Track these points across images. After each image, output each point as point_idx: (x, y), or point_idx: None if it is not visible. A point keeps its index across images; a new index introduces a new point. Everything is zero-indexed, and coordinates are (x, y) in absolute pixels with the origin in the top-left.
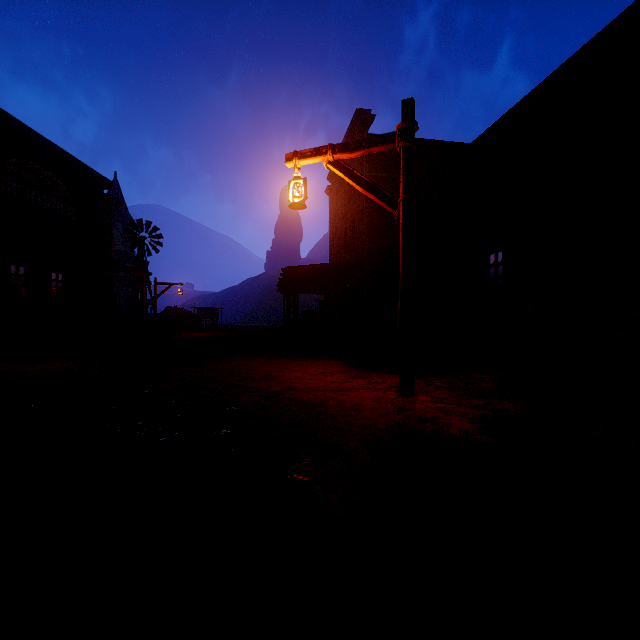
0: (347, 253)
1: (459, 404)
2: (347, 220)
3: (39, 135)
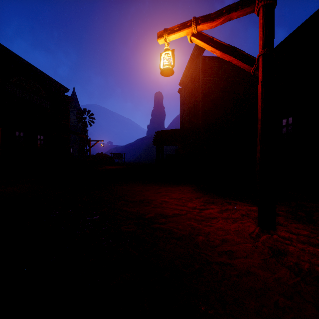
0: (190, 123)
1: None
2: (190, 105)
3: (30, 64)
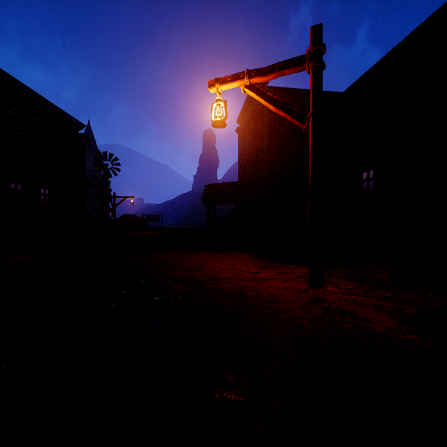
0: (251, 174)
1: (367, 295)
2: (251, 150)
3: (31, 90)
